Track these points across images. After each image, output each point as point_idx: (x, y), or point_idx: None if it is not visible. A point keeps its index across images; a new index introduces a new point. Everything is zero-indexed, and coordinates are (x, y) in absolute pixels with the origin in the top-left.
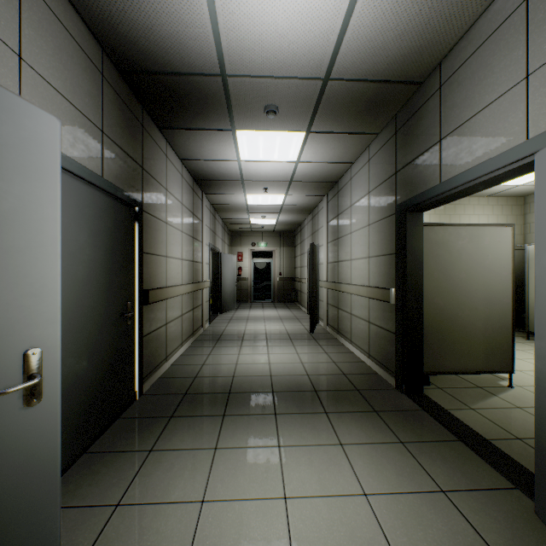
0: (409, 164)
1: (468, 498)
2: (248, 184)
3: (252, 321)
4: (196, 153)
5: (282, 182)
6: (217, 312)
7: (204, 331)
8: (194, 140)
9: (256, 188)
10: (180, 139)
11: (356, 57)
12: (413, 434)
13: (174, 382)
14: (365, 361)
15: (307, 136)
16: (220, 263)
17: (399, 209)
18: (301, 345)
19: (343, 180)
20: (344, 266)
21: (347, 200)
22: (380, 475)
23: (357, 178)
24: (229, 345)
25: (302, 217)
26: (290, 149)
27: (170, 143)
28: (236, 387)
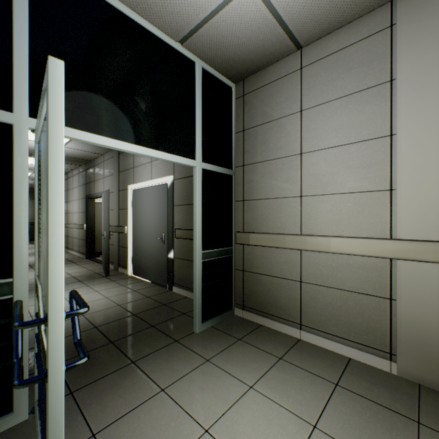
0: (89, 183)
1: (90, 267)
2: None
3: None
4: None
5: (31, 169)
6: None
7: None
8: None
9: None
10: None
11: (65, 154)
12: (84, 263)
13: None
14: (78, 255)
15: None
16: None
17: (87, 197)
18: None
19: (70, 174)
20: (70, 215)
21: (72, 185)
22: (69, 268)
23: (75, 177)
24: None
25: None
26: None
27: None
28: None
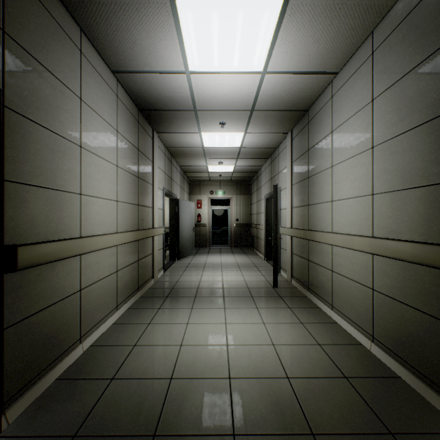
0: None
1: None
2: (202, 117)
3: (208, 269)
4: (129, 57)
5: (242, 111)
6: (175, 258)
7: (155, 282)
8: (119, 25)
9: (211, 123)
10: (98, 24)
11: None
12: None
13: (72, 394)
14: (365, 344)
15: (284, 10)
16: (178, 209)
17: None
18: (266, 308)
19: (317, 104)
20: (319, 210)
21: (325, 126)
22: None
23: (344, 91)
24: (178, 305)
25: (259, 163)
26: (256, 44)
27: (87, 35)
28: (170, 416)
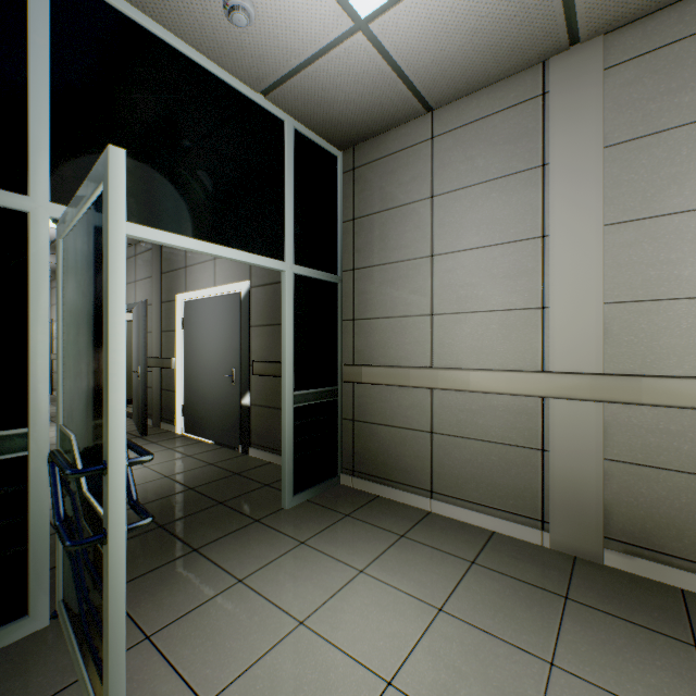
0: None
1: None
2: None
3: None
4: None
5: None
6: None
7: None
8: None
9: None
10: None
11: None
12: None
13: None
14: None
15: None
16: None
17: None
18: None
19: None
20: None
21: None
22: None
23: None
24: None
25: None
26: None
27: None
28: None
